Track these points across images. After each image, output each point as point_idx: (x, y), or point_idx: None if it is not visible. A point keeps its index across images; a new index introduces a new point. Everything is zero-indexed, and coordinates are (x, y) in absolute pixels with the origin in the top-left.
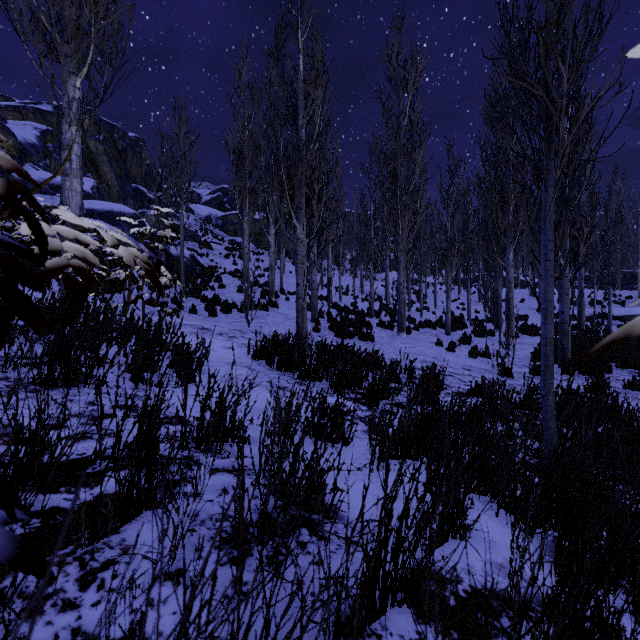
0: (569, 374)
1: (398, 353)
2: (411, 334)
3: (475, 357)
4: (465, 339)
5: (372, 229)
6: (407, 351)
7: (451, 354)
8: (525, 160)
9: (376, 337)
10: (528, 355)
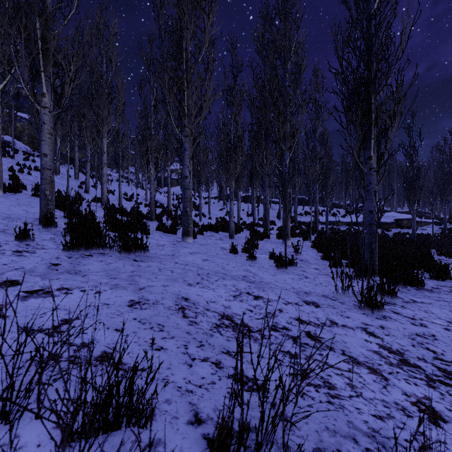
0: (398, 287)
1: (190, 278)
2: (197, 238)
3: (286, 269)
4: (254, 243)
5: (152, 124)
6: (203, 270)
7: (257, 266)
8: (302, 70)
9: (153, 245)
10: (317, 258)
